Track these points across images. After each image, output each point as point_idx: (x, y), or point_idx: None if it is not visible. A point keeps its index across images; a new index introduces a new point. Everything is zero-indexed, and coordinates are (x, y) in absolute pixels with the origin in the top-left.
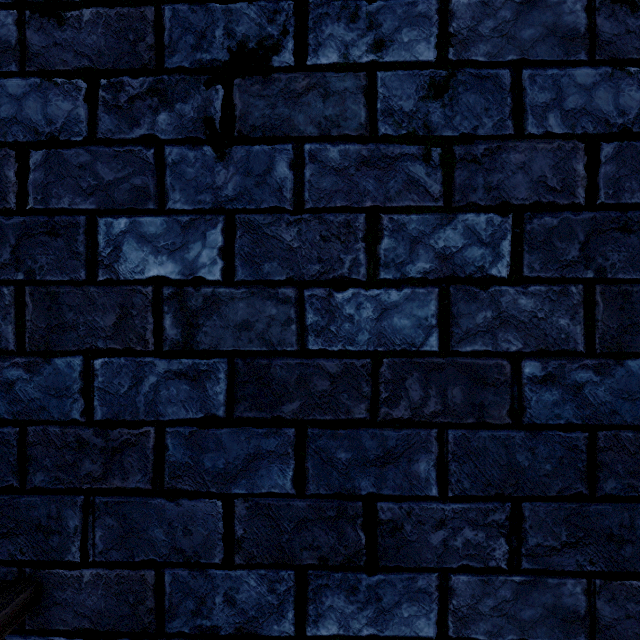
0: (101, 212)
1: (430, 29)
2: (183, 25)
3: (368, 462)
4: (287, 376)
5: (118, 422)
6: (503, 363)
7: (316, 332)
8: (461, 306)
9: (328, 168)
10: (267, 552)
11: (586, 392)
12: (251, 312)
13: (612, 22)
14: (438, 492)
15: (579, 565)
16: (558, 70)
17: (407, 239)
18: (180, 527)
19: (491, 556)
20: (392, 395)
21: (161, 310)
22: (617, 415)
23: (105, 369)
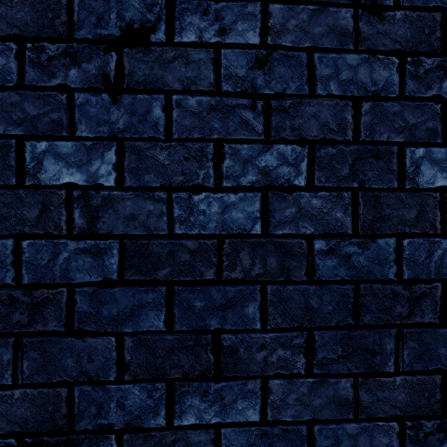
0: (27, 137)
1: (256, 23)
2: (87, 9)
3: (215, 308)
4: (161, 251)
5: (40, 285)
6: (302, 241)
7: (180, 221)
8: (276, 204)
9: (188, 112)
10: (147, 371)
11: (353, 259)
12: (136, 208)
13: (368, 26)
14: (261, 326)
15: (349, 369)
16: (336, 54)
17: (241, 160)
18: (85, 357)
19: (294, 366)
20: (231, 263)
21: (72, 206)
22: (371, 274)
23: (30, 248)
